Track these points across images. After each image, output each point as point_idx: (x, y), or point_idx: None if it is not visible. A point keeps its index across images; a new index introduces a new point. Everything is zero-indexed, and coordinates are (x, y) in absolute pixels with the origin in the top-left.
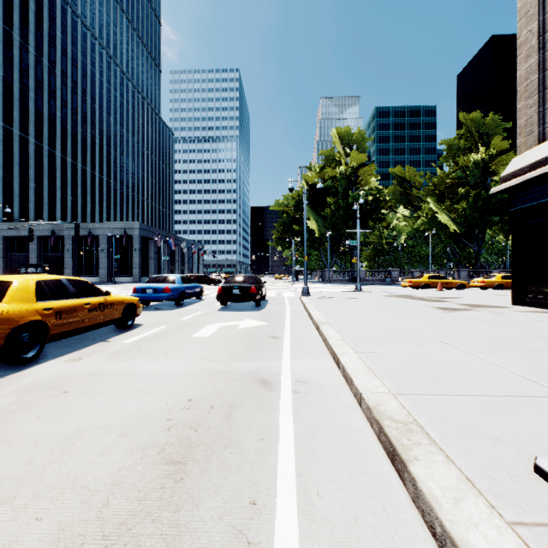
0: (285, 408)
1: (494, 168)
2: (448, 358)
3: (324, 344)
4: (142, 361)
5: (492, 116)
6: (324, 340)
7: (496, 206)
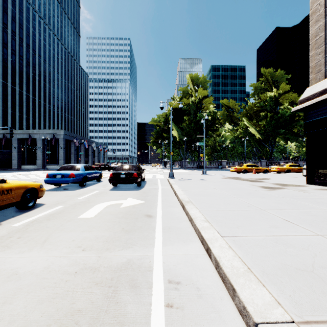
0: None
1: (281, 101)
2: (308, 243)
3: (190, 223)
4: (13, 253)
5: (280, 71)
6: (189, 219)
7: (282, 124)
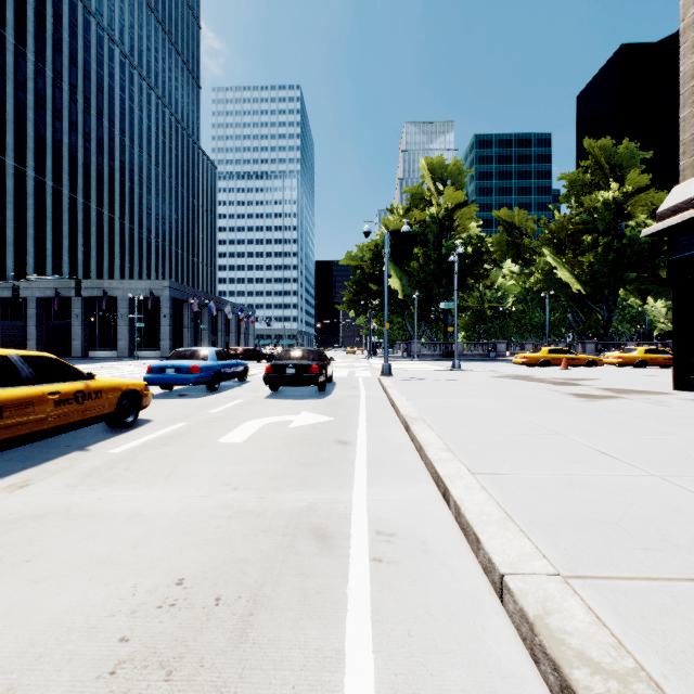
0: (357, 603)
1: (629, 210)
2: (627, 486)
3: (419, 455)
4: (125, 490)
5: (627, 143)
6: (417, 448)
7: (632, 259)
